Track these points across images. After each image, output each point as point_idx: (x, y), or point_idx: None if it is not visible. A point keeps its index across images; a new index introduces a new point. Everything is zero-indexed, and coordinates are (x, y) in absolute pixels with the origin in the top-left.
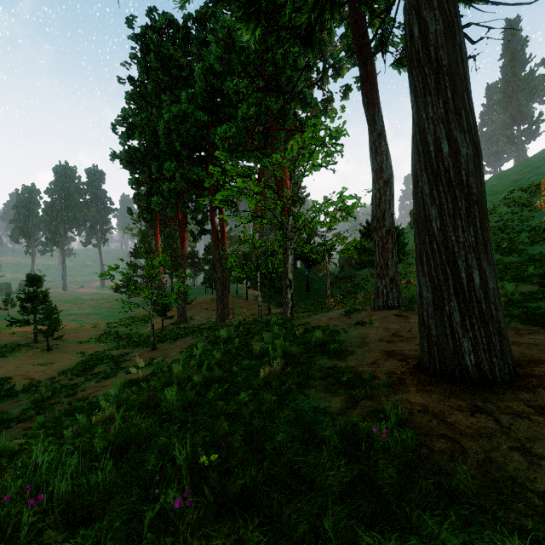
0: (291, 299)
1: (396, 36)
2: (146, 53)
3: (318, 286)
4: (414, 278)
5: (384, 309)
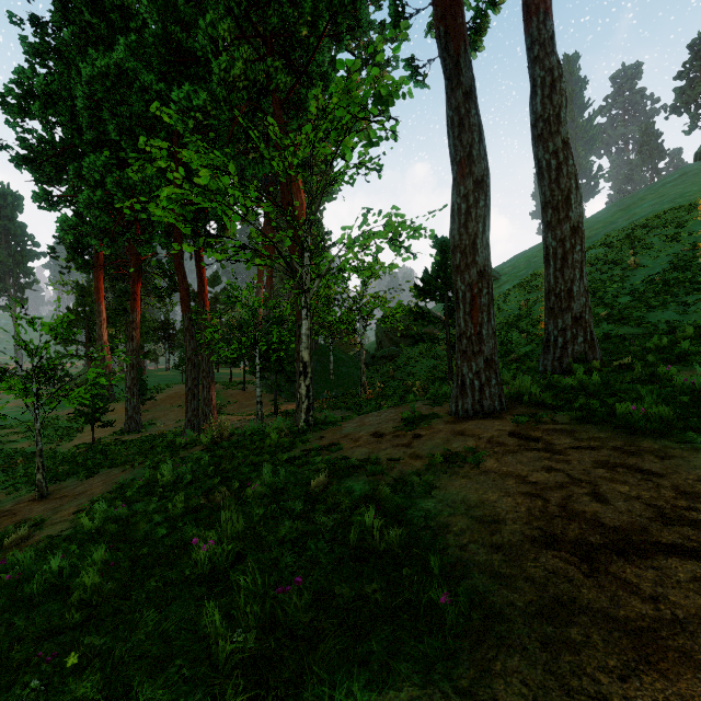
0: (307, 395)
1: None
2: None
3: (349, 369)
4: None
5: (477, 417)
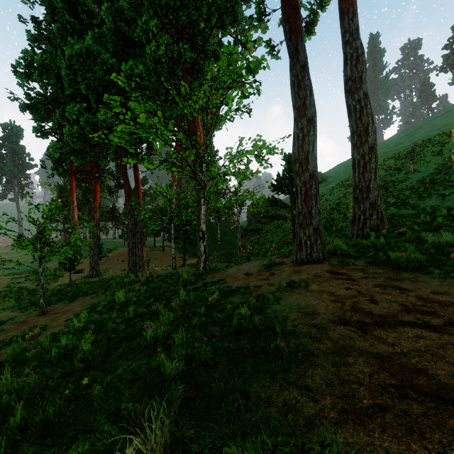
0: (204, 252)
1: None
2: None
3: (230, 238)
4: None
5: (309, 263)
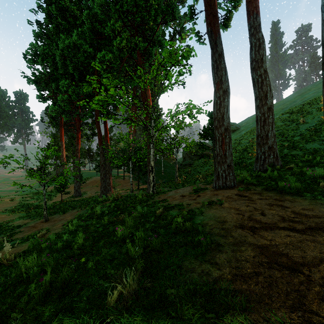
0: (153, 180)
1: (223, 2)
2: (49, 4)
3: (170, 170)
4: None
5: (224, 188)
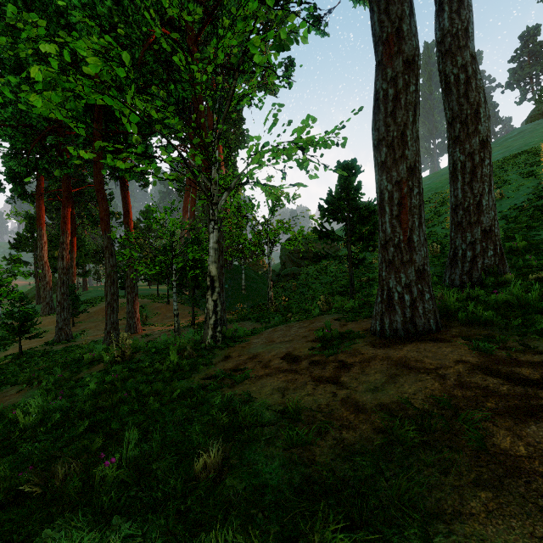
0: (214, 310)
1: None
2: None
3: (258, 285)
4: (375, 274)
5: (411, 338)
